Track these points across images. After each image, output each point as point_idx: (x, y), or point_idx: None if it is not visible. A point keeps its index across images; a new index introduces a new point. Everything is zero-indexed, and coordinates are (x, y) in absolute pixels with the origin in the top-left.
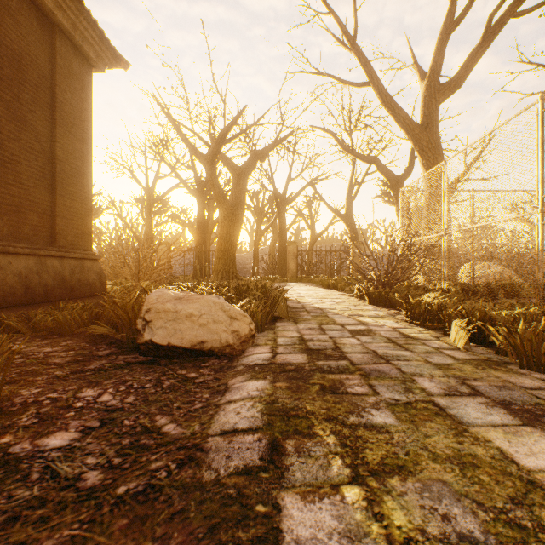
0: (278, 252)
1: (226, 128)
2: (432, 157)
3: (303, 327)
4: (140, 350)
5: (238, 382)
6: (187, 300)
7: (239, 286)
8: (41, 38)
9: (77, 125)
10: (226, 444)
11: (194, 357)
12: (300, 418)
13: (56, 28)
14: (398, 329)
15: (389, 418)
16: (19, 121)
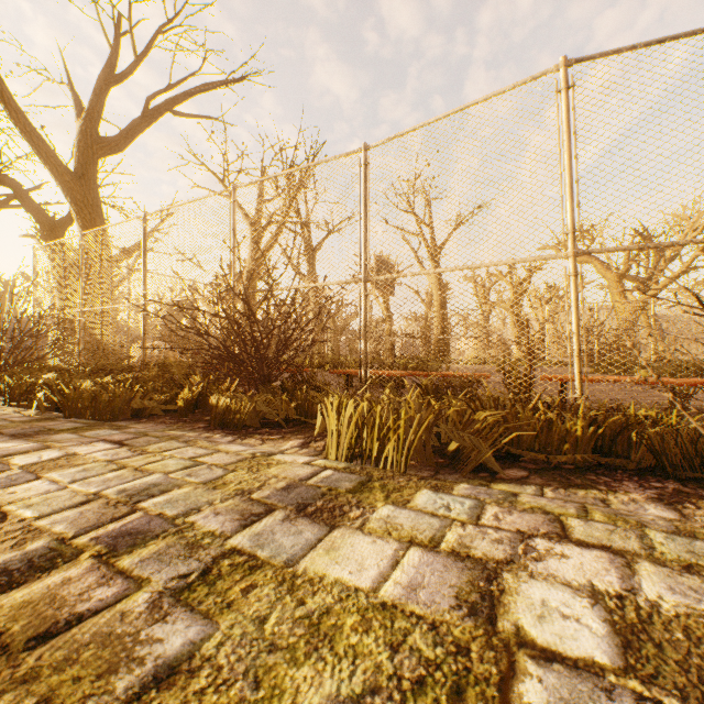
0: None
1: None
2: (90, 216)
3: None
4: None
5: None
6: None
7: None
8: None
9: None
10: None
11: None
12: None
13: None
14: None
15: None
16: None
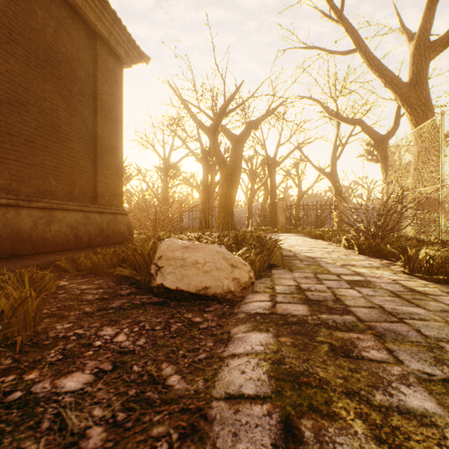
0: (268, 207)
1: (225, 102)
2: (421, 113)
3: (298, 275)
4: (153, 292)
5: (241, 332)
6: (193, 248)
7: (237, 236)
8: (86, 45)
9: (112, 110)
10: (231, 415)
11: (199, 300)
12: (313, 388)
13: (97, 36)
14: (399, 281)
15: (428, 402)
16: (71, 109)
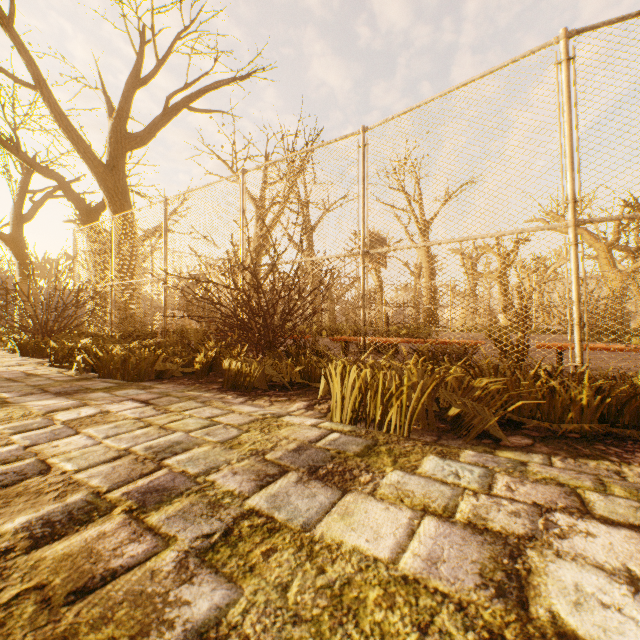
0: None
1: None
2: (120, 202)
3: None
4: None
5: None
6: None
7: None
8: None
9: None
10: None
11: None
12: None
13: None
14: (30, 371)
15: None
16: None
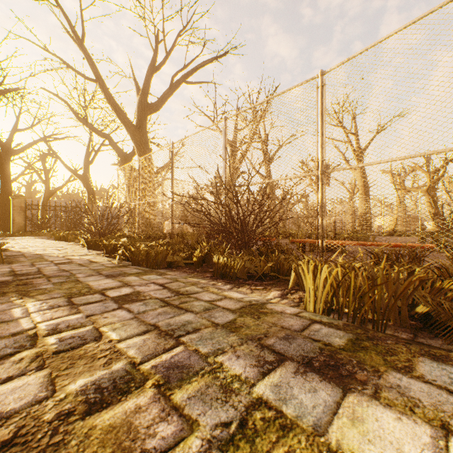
0: None
1: None
2: (143, 149)
3: (17, 265)
4: None
5: None
6: None
7: None
8: None
9: None
10: None
11: None
12: None
13: None
14: (92, 259)
15: (50, 286)
16: None
